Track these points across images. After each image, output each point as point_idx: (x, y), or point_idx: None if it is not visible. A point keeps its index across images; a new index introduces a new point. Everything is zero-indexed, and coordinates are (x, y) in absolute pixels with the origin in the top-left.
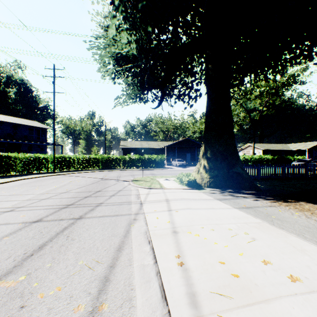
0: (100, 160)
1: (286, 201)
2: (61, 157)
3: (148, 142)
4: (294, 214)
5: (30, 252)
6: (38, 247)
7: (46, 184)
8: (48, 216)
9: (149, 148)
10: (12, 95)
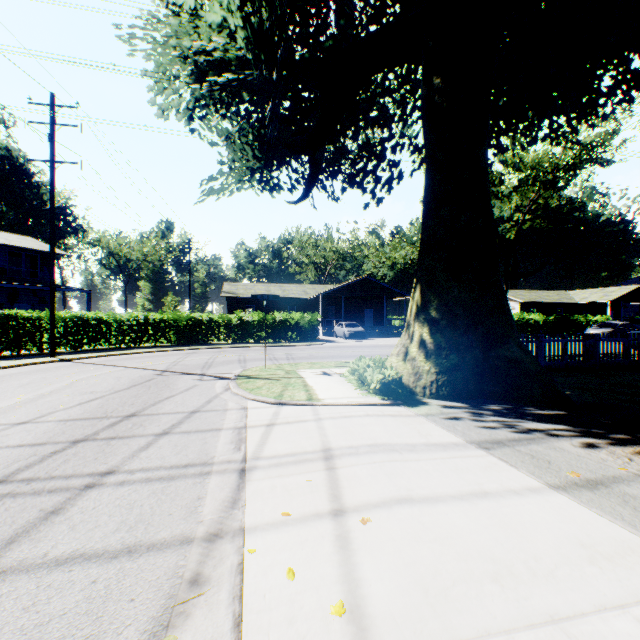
0: (172, 325)
1: None
2: (77, 318)
3: (284, 286)
4: None
5: None
6: None
7: (1, 390)
8: None
9: (286, 299)
10: None
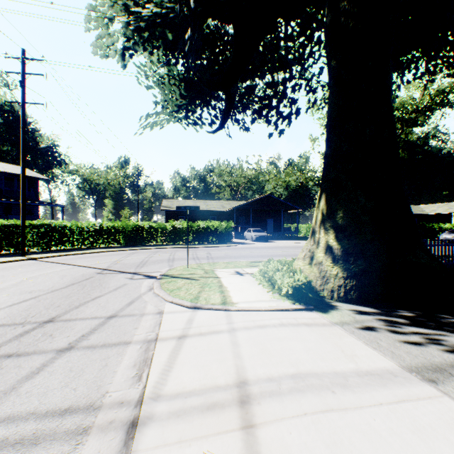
0: (120, 231)
1: None
2: (47, 226)
3: (207, 202)
4: None
5: None
6: None
7: None
8: None
9: (208, 211)
10: None
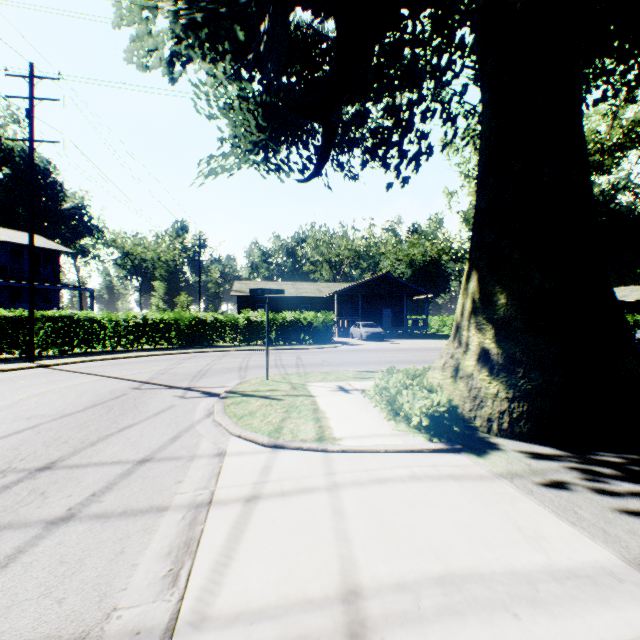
0: (173, 326)
1: None
2: (67, 318)
3: (297, 285)
4: None
5: None
6: None
7: None
8: None
9: (299, 298)
10: (0, 182)
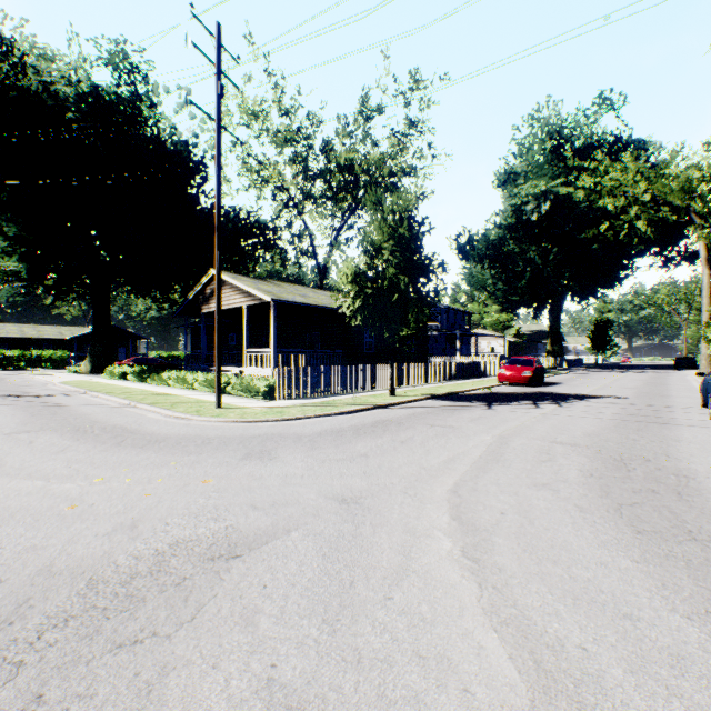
0: None
1: None
2: None
3: (40, 328)
4: None
5: None
6: None
7: None
8: None
9: (42, 339)
10: None
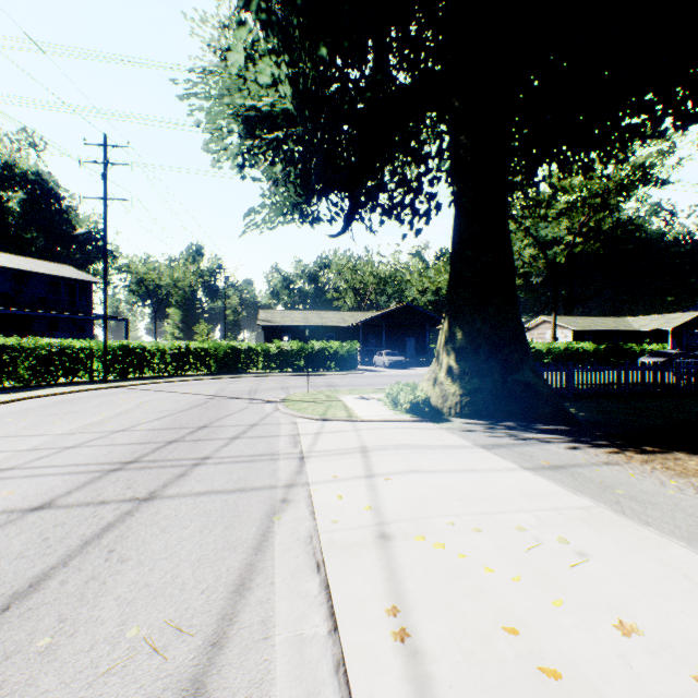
0: (212, 354)
1: (641, 450)
2: (123, 347)
3: (322, 314)
4: (668, 483)
5: (3, 600)
6: (27, 585)
7: (82, 410)
8: (71, 492)
9: (324, 327)
10: (15, 207)
